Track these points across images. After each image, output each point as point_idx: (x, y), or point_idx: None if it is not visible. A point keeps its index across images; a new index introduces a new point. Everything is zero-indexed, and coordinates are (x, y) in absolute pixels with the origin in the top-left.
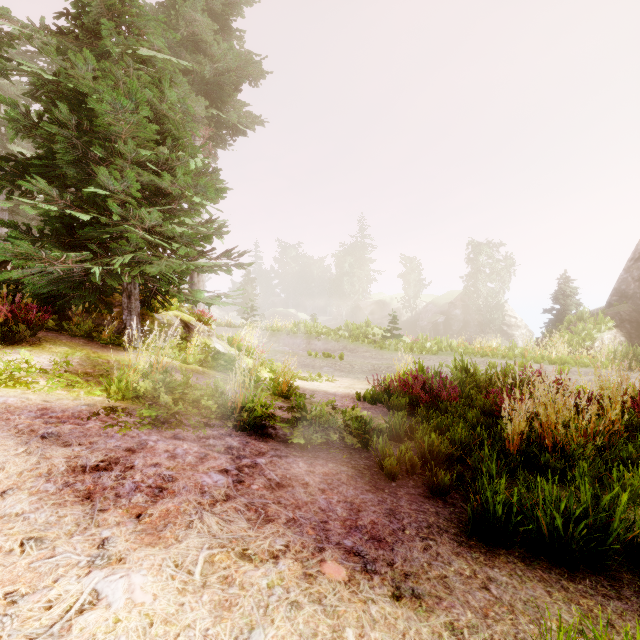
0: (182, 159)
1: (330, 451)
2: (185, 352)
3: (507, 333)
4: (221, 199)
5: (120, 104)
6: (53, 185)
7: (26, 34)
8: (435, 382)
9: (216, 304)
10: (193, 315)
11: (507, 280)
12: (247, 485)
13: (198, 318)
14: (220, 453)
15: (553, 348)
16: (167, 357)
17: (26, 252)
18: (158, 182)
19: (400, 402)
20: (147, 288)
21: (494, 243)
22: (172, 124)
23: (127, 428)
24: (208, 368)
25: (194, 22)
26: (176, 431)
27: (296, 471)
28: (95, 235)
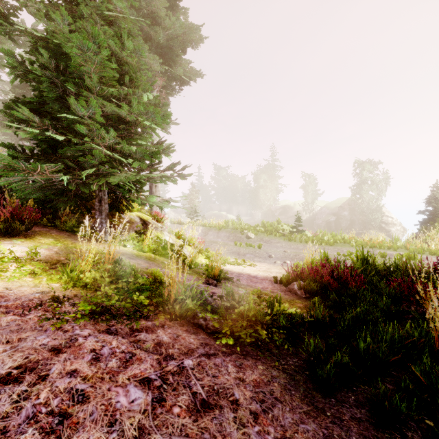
0: (137, 93)
1: (260, 355)
2: (142, 243)
3: (385, 229)
4: (167, 123)
5: (86, 47)
6: (46, 118)
7: (22, 3)
8: (339, 270)
9: (164, 206)
10: (151, 215)
11: (385, 189)
12: (167, 407)
13: (154, 217)
14: (148, 352)
15: (432, 242)
16: (127, 247)
17: (9, 164)
18: (119, 111)
19: (312, 287)
20: (114, 195)
21: (374, 161)
22: (131, 69)
23: (63, 321)
24: (159, 255)
25: (152, 2)
26: (111, 323)
27: (224, 380)
28: (72, 154)
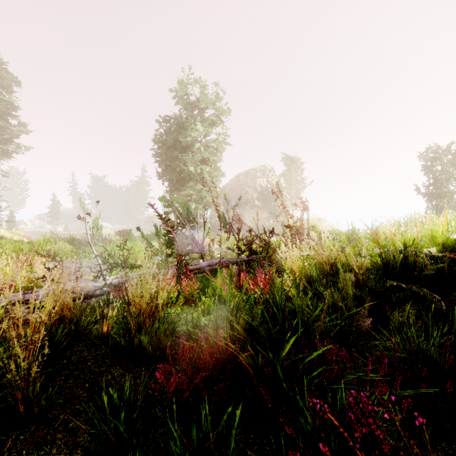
0: None
1: None
2: None
3: None
4: None
5: None
6: None
7: None
8: None
9: None
10: None
11: None
12: None
13: None
14: None
15: None
16: None
17: None
18: None
19: None
20: None
21: None
22: None
23: None
24: None
25: None
26: None
27: None
28: None
